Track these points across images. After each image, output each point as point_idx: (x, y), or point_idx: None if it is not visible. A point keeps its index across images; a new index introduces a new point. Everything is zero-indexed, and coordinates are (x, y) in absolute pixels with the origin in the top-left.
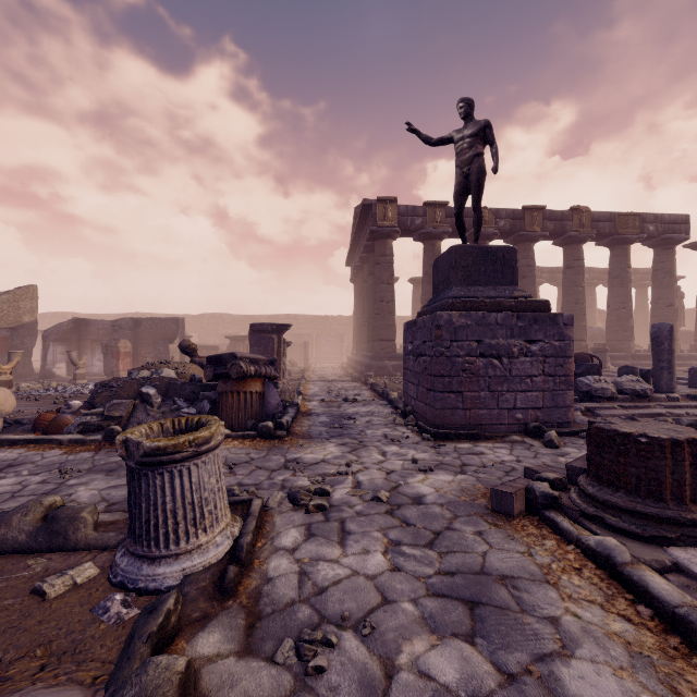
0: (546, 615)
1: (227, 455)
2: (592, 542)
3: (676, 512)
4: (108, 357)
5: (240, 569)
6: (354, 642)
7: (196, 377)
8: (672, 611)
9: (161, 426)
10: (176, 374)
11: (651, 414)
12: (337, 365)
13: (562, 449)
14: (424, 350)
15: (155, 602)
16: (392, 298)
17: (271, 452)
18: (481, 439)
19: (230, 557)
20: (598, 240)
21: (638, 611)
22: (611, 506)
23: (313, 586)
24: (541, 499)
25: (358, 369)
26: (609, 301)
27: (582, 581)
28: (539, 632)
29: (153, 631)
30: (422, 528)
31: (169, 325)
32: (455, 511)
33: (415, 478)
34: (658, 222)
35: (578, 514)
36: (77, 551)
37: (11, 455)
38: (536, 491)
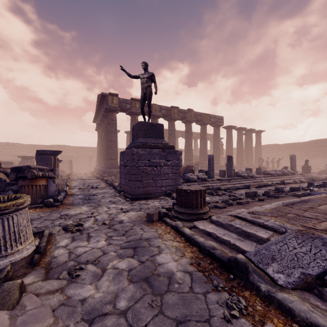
0: (157, 246)
1: None
2: (174, 224)
3: (196, 211)
4: None
5: (40, 255)
6: (91, 266)
7: (2, 179)
8: (188, 236)
9: None
10: None
11: (206, 186)
12: (88, 171)
13: None
14: (127, 164)
15: None
16: (116, 140)
17: (52, 213)
18: (149, 199)
19: (35, 252)
20: (197, 122)
21: (181, 239)
22: (180, 213)
23: (75, 255)
24: (162, 214)
25: (99, 173)
26: (200, 145)
27: (169, 235)
28: (153, 250)
29: (2, 277)
30: (121, 230)
31: None
32: (134, 223)
33: (121, 215)
34: (215, 118)
35: (172, 217)
36: None
37: None
38: (161, 212)
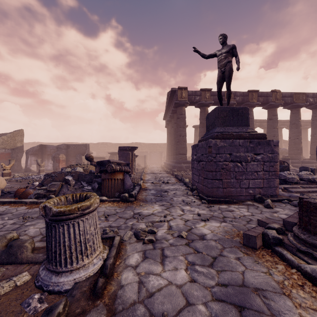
0: None
1: (105, 210)
2: (309, 269)
3: None
4: (54, 162)
5: (105, 279)
6: None
7: (92, 171)
8: None
9: (66, 198)
10: (83, 170)
11: None
12: (159, 166)
13: (274, 209)
14: (202, 158)
15: (52, 306)
16: (185, 134)
17: (127, 209)
18: (232, 203)
19: (100, 271)
20: (284, 106)
21: None
22: None
23: (146, 291)
24: (272, 240)
25: (169, 168)
26: (290, 135)
27: (305, 294)
28: None
29: None
30: (205, 255)
31: (82, 147)
32: (223, 244)
33: (200, 224)
34: (314, 97)
35: (295, 250)
36: (22, 264)
37: (2, 209)
38: (269, 235)
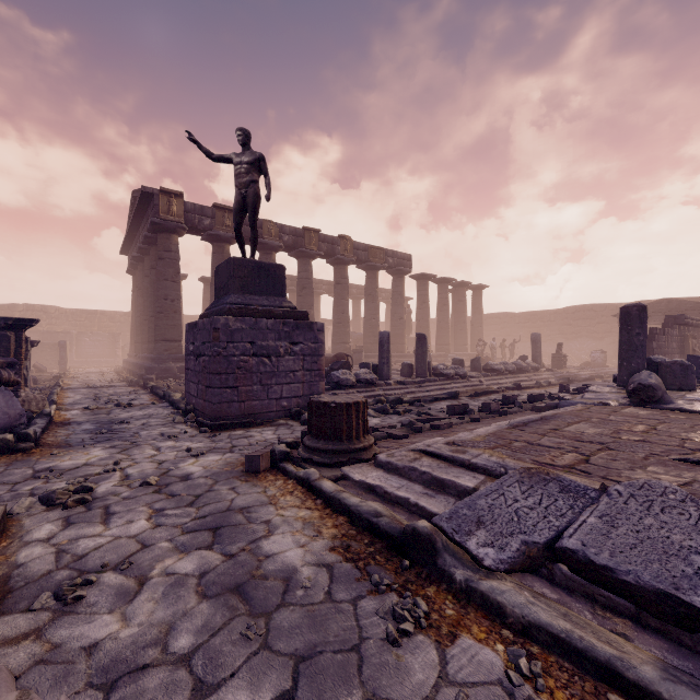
0: (264, 521)
1: None
2: (302, 473)
3: (348, 446)
4: None
5: None
6: (113, 576)
7: None
8: (329, 496)
9: None
10: None
11: (375, 395)
12: (108, 369)
13: None
14: (203, 350)
15: None
16: (178, 297)
17: (12, 466)
18: (254, 426)
19: None
20: (358, 264)
21: (317, 503)
22: (317, 450)
23: (72, 557)
24: (279, 455)
25: (137, 373)
26: (365, 312)
27: (292, 497)
28: (257, 529)
29: None
30: (186, 495)
31: None
32: (217, 478)
33: (187, 462)
34: (394, 257)
35: (300, 460)
36: None
37: None
38: (276, 451)
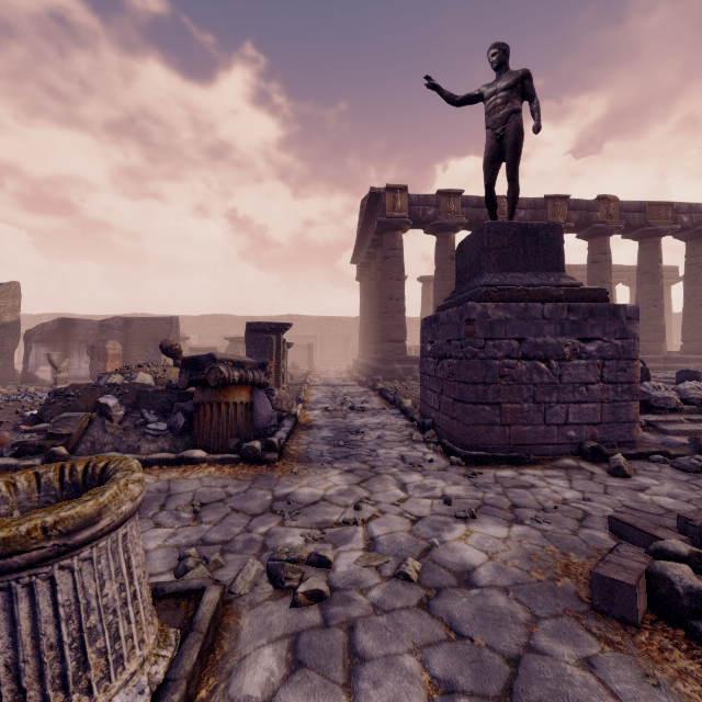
0: None
1: (196, 489)
2: None
3: None
4: (94, 360)
5: None
6: None
7: (173, 383)
8: None
9: (37, 478)
10: (155, 379)
11: None
12: (342, 368)
13: (635, 479)
14: (449, 350)
15: None
16: (402, 296)
17: (256, 484)
18: (526, 463)
19: None
20: (626, 232)
21: None
22: None
23: None
24: (688, 599)
25: (365, 373)
26: (638, 298)
27: None
28: None
29: None
30: (484, 648)
31: (162, 325)
32: (531, 604)
33: (453, 532)
34: (692, 212)
35: None
36: None
37: None
38: (676, 584)
